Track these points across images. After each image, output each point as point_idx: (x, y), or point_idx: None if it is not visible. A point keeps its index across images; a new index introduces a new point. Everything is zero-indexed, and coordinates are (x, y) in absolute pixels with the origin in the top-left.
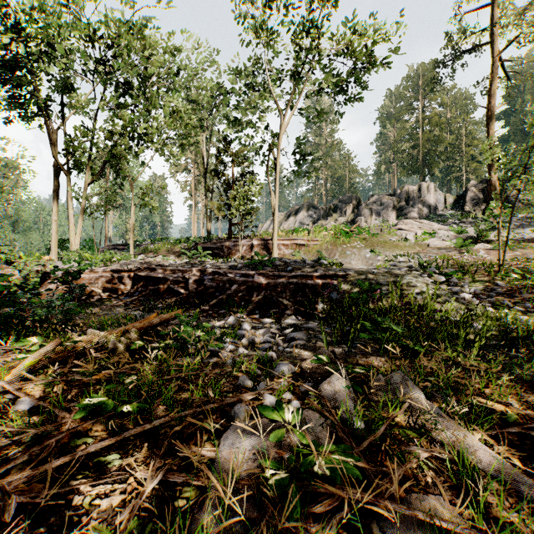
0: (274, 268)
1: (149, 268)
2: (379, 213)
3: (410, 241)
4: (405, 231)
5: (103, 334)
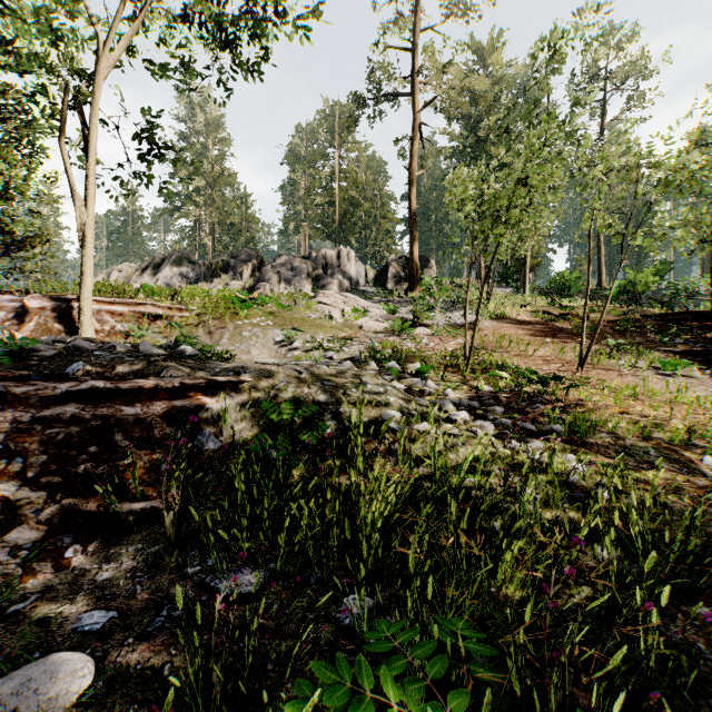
0: (26, 366)
1: None
2: (290, 280)
3: (337, 320)
4: (328, 306)
5: None
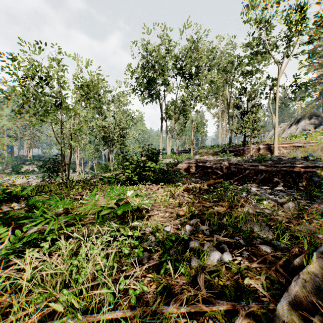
0: (272, 162)
1: (204, 162)
2: None
3: None
4: None
5: (196, 185)
